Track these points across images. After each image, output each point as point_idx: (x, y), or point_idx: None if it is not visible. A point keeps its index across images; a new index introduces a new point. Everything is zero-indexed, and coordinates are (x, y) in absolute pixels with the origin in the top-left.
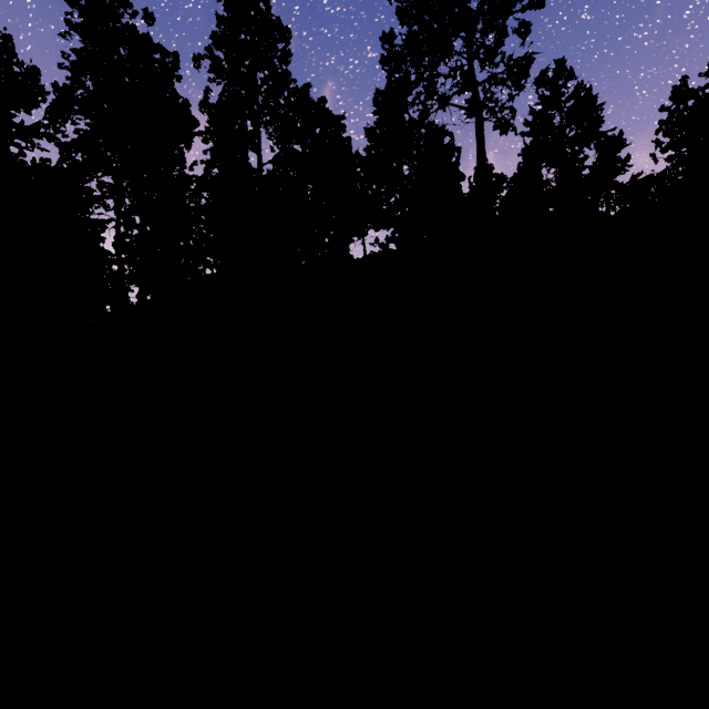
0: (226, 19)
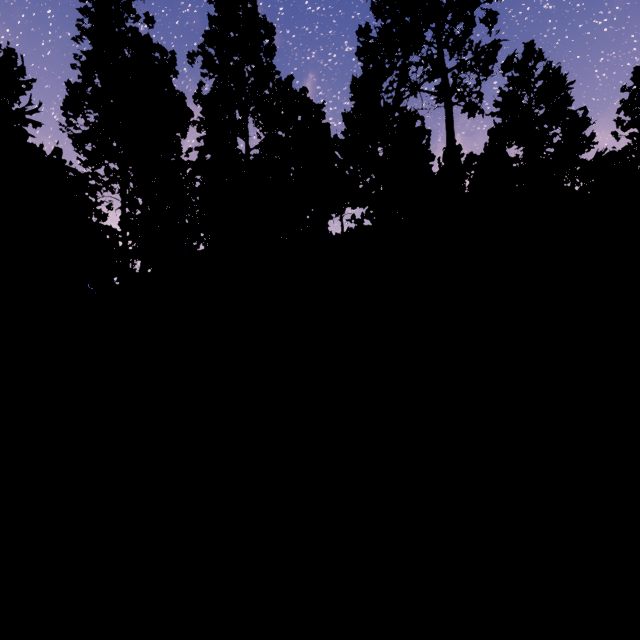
0: (217, 19)
